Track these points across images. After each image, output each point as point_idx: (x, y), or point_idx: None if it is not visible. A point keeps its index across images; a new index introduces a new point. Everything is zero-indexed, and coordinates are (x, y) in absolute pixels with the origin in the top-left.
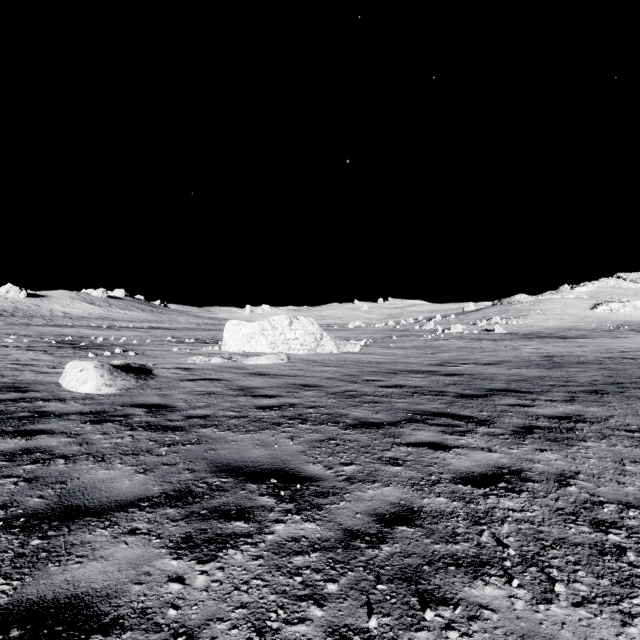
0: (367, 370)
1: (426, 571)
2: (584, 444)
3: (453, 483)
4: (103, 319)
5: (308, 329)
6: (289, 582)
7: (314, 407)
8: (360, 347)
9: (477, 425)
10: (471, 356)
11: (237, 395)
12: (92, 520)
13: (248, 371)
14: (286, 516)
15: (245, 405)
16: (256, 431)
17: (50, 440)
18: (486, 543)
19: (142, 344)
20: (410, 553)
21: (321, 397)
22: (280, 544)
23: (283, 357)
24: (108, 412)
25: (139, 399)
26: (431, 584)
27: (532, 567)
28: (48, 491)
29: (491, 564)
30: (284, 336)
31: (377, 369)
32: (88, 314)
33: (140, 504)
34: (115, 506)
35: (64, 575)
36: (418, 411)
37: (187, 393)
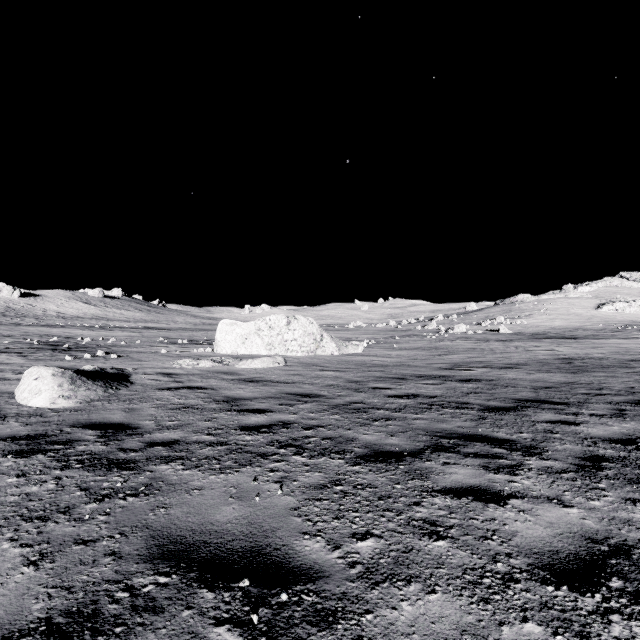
0: (373, 375)
1: None
2: None
3: (536, 581)
4: (98, 319)
5: (307, 329)
6: None
7: (313, 427)
8: (363, 348)
9: (525, 455)
10: (482, 358)
11: (220, 409)
12: None
13: (239, 377)
14: None
15: (227, 424)
16: (233, 469)
17: None
18: None
19: (130, 345)
20: None
21: (321, 412)
22: None
23: (279, 360)
24: (49, 436)
25: (98, 416)
26: None
27: None
28: None
29: None
30: (281, 337)
31: (383, 374)
32: (83, 314)
33: None
34: None
35: None
36: (443, 432)
37: (160, 407)
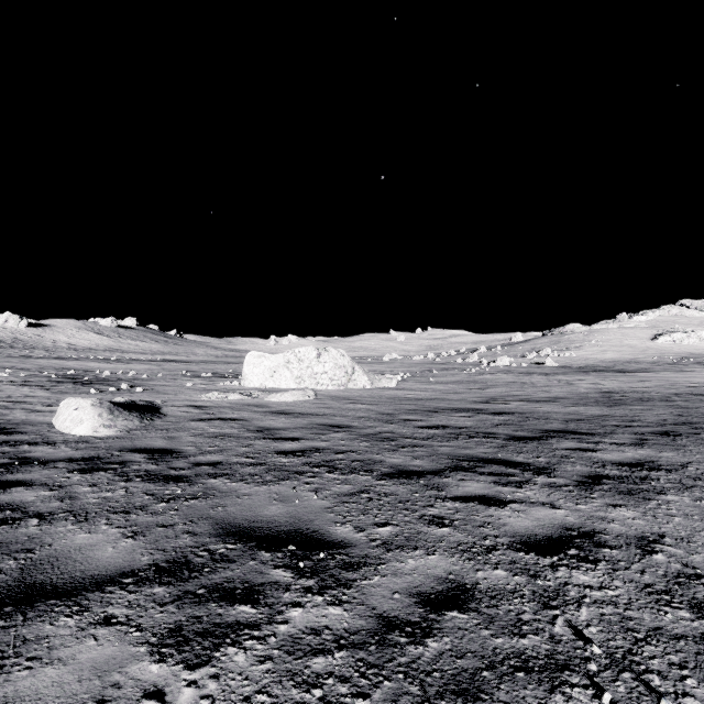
0: (405, 408)
1: (487, 679)
2: (664, 498)
3: (512, 550)
4: (112, 351)
5: (338, 362)
6: (305, 698)
7: (344, 452)
8: (396, 382)
9: (535, 474)
10: (521, 392)
11: (255, 438)
12: (57, 604)
13: (270, 409)
14: (305, 597)
15: (263, 450)
16: (274, 482)
17: (27, 494)
18: (561, 636)
19: (153, 379)
20: (464, 651)
21: (352, 440)
22: (295, 638)
23: (310, 393)
24: (103, 458)
25: (141, 442)
26: (495, 700)
27: (625, 672)
28: (9, 563)
29: (571, 668)
30: (311, 370)
31: (416, 407)
32: (95, 345)
33: (122, 580)
34: (90, 583)
35: (4, 688)
36: (465, 457)
37: (197, 435)
